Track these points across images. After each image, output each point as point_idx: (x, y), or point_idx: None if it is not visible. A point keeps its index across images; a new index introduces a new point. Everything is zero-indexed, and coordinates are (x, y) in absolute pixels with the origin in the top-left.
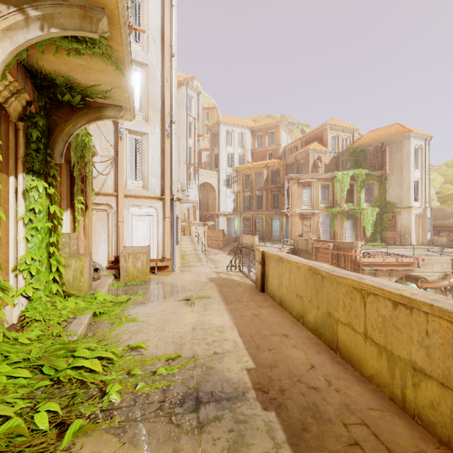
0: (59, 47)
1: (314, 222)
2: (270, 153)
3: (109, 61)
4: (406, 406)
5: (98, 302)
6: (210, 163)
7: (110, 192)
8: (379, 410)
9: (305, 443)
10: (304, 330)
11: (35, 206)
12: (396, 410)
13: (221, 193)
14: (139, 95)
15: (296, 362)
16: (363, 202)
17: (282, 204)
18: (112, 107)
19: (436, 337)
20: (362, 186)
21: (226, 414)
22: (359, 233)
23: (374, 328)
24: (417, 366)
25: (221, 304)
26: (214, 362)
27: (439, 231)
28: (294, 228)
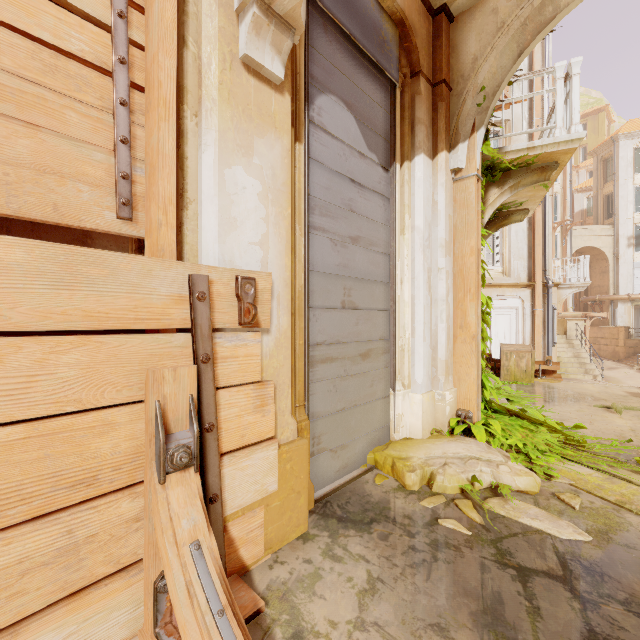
0: None
1: None
2: None
3: (538, 185)
4: None
5: (503, 392)
6: (595, 213)
7: None
8: None
9: None
10: None
11: None
12: None
13: (622, 261)
14: None
15: None
16: None
17: None
18: (519, 212)
19: None
20: None
21: None
22: None
23: None
24: None
25: None
26: None
27: None
28: None
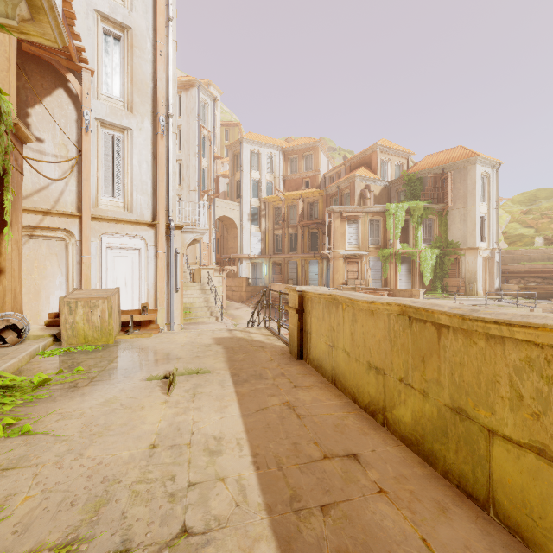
0: None
1: (362, 267)
2: (307, 182)
3: None
4: None
5: None
6: (230, 192)
7: (69, 212)
8: None
9: None
10: (388, 439)
11: None
12: None
13: (245, 231)
14: (119, 73)
15: None
16: (420, 242)
17: (321, 245)
18: None
19: None
20: (419, 222)
21: None
22: (415, 281)
23: None
24: None
25: (227, 383)
26: None
27: (508, 277)
28: (337, 274)
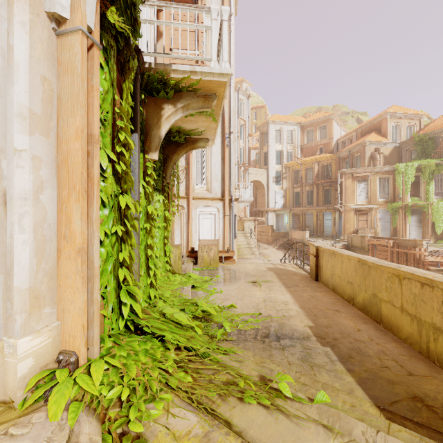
0: None
1: (371, 218)
2: (321, 148)
3: (209, 116)
4: (429, 355)
5: (192, 279)
6: (259, 162)
7: (183, 196)
8: (407, 356)
9: (350, 362)
10: (353, 309)
11: (158, 212)
12: (421, 358)
13: (270, 190)
14: None
15: (346, 326)
16: (432, 196)
17: (334, 200)
18: (202, 140)
19: None
20: (430, 178)
21: (298, 345)
22: (426, 230)
23: (408, 303)
24: (436, 326)
25: (282, 287)
26: (284, 320)
27: None
28: (348, 224)
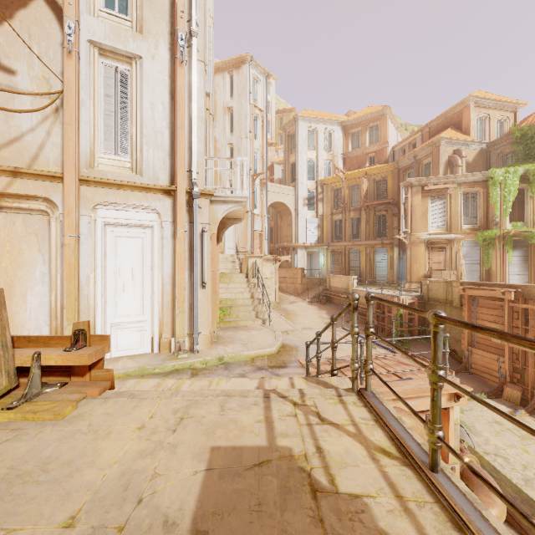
0: None
1: (451, 254)
2: (372, 157)
3: None
4: None
5: None
6: (284, 177)
7: (47, 171)
8: None
9: None
10: None
11: None
12: None
13: (300, 217)
14: None
15: None
16: None
17: (390, 230)
18: None
19: None
20: None
21: None
22: None
23: None
24: None
25: None
26: None
27: None
28: (417, 264)
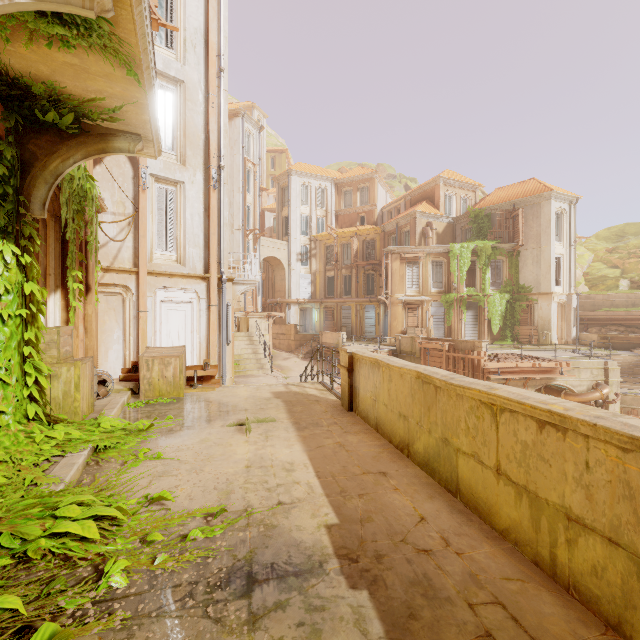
0: (33, 33)
1: (423, 313)
2: (362, 217)
3: (116, 60)
4: (557, 573)
5: (103, 431)
6: (277, 230)
7: (127, 268)
8: (518, 581)
9: (413, 638)
10: (409, 464)
11: None
12: (542, 579)
13: (293, 272)
14: (172, 126)
15: (398, 513)
16: (488, 286)
17: (378, 289)
18: (125, 136)
19: (600, 472)
20: (487, 264)
21: (294, 598)
22: (483, 329)
23: (511, 460)
24: (572, 514)
25: (291, 429)
26: (277, 516)
27: (587, 325)
28: (396, 321)
